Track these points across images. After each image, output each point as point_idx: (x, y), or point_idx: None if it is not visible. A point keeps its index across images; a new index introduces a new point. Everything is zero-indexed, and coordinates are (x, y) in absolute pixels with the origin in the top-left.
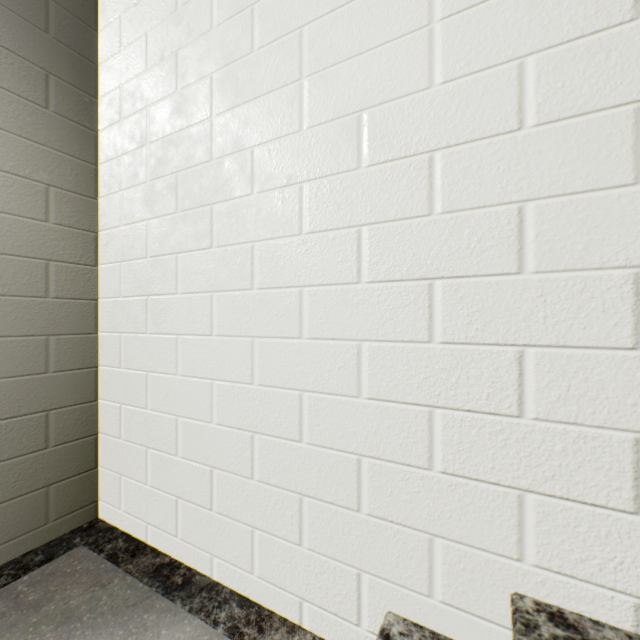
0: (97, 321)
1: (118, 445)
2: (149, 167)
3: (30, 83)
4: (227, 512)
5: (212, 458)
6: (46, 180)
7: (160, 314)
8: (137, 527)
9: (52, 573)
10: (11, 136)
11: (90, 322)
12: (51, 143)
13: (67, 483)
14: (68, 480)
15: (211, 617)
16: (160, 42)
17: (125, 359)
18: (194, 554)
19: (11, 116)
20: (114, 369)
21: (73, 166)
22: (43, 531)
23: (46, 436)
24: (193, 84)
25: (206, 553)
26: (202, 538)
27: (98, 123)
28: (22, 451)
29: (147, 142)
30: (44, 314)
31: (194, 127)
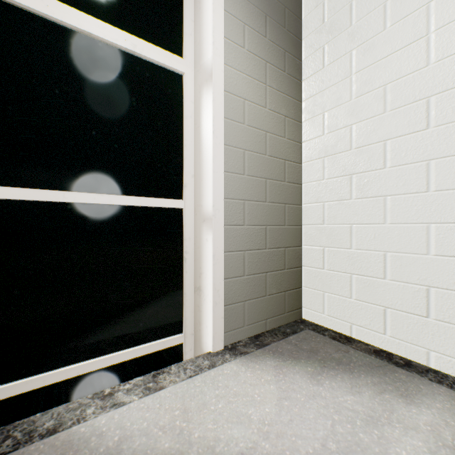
0: (301, 198)
1: (321, 273)
2: (353, 90)
3: (279, 59)
4: (448, 319)
5: (428, 280)
6: (284, 114)
7: (365, 185)
8: (340, 326)
9: (304, 339)
10: (273, 90)
11: (298, 198)
12: (285, 92)
13: (291, 292)
14: (291, 291)
15: (454, 388)
16: (365, 3)
17: (328, 218)
18: (405, 347)
19: (273, 79)
20: (317, 226)
21: (293, 104)
22: (283, 317)
23: (284, 262)
24: (404, 19)
25: (420, 348)
26: (415, 337)
27: (301, 76)
28: (276, 268)
29: (351, 74)
30: (283, 191)
31: (405, 48)
